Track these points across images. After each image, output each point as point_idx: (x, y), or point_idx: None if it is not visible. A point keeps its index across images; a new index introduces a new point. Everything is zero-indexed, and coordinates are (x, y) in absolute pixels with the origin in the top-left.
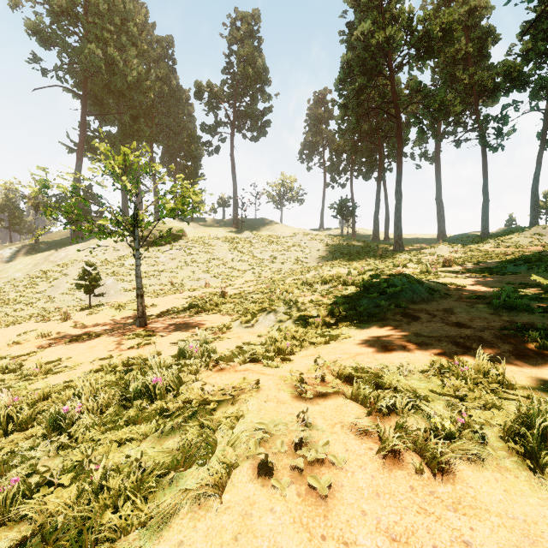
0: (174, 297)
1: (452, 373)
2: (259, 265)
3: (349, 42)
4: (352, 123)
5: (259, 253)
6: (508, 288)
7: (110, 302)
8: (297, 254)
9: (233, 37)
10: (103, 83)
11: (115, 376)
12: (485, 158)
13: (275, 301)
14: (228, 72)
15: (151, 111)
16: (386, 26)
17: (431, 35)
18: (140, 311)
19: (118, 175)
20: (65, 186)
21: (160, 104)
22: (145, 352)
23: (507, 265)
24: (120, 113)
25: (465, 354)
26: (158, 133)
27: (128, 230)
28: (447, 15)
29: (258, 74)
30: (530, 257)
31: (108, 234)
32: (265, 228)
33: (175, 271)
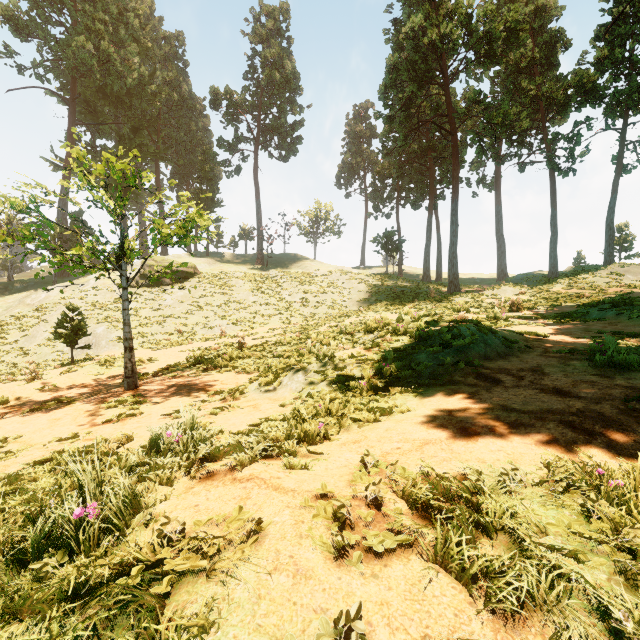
0: (180, 349)
1: (592, 488)
2: (288, 310)
3: (396, 42)
4: (399, 140)
5: (288, 295)
6: (609, 339)
7: (99, 356)
8: (334, 296)
9: (257, 35)
10: (95, 85)
11: (52, 479)
12: (554, 185)
13: (305, 356)
14: (251, 77)
15: (156, 123)
16: (440, 23)
17: (494, 35)
18: (129, 369)
19: (98, 189)
20: (19, 201)
21: (168, 114)
22: (124, 428)
23: (589, 310)
24: (117, 123)
25: (590, 443)
26: (166, 149)
27: (111, 263)
28: (512, 12)
29: (287, 80)
30: (617, 299)
31: (86, 268)
32: (295, 265)
33: (184, 316)
